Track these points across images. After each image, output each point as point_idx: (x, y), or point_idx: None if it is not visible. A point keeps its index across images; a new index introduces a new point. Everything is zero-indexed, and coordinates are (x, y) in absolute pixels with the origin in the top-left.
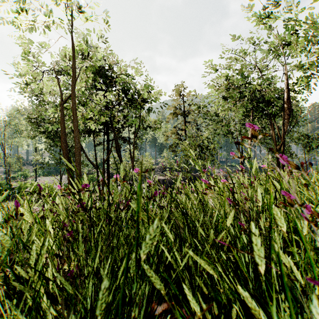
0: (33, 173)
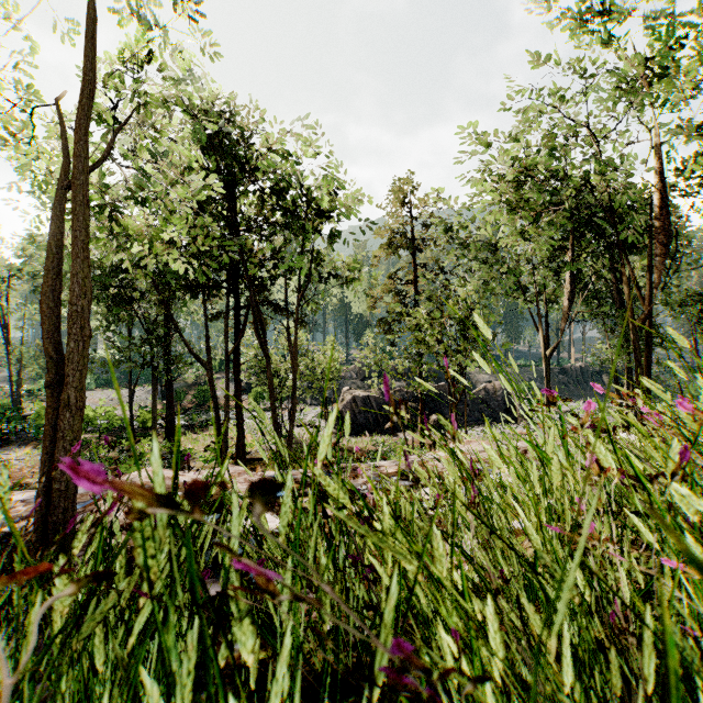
0: None
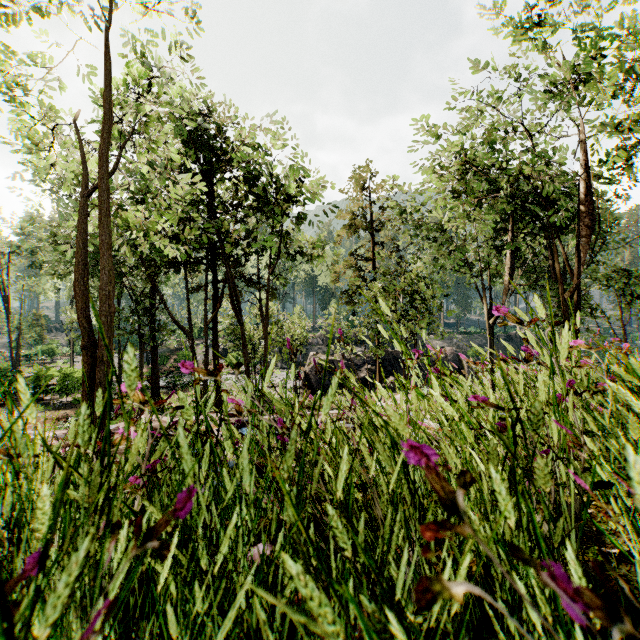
0: (68, 348)
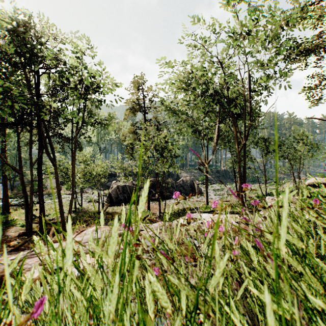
0: None
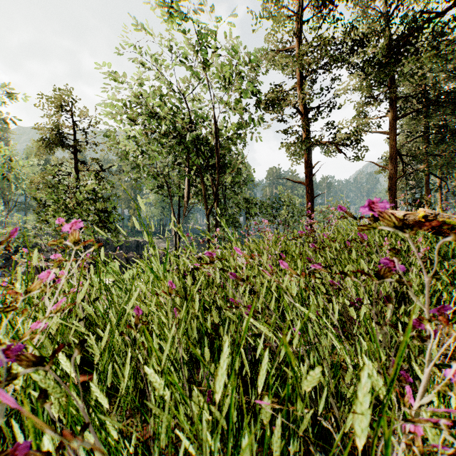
0: None
